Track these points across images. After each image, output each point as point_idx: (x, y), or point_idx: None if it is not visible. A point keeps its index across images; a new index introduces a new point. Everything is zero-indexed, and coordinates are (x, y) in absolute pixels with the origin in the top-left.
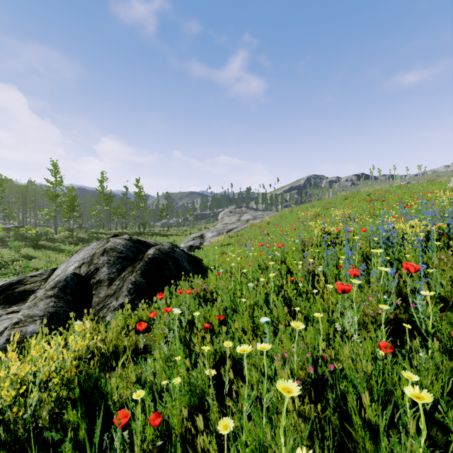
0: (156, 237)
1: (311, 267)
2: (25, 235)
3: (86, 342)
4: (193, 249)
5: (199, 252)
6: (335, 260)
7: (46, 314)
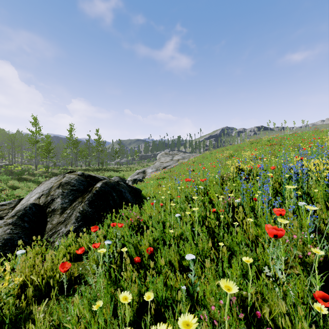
0: (110, 172)
1: (230, 200)
2: (13, 171)
3: (5, 284)
4: (136, 182)
5: (140, 184)
6: (251, 194)
7: (1, 241)
